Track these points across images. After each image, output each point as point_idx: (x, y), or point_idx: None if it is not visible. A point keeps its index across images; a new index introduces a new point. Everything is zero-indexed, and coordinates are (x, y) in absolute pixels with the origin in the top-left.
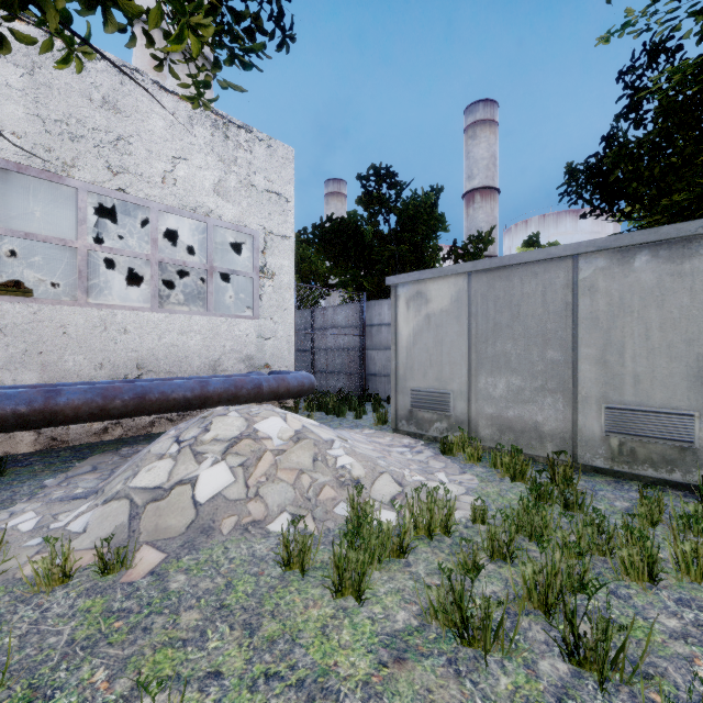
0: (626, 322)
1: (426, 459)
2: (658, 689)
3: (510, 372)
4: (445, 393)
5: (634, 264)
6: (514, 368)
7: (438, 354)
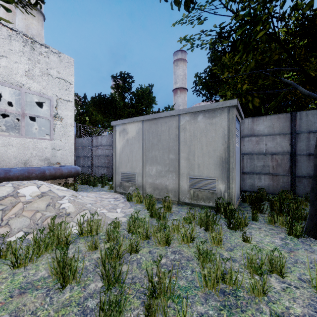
0: (195, 142)
1: (118, 203)
2: (133, 288)
3: (157, 164)
4: (134, 174)
5: (198, 119)
6: (158, 162)
7: (131, 156)
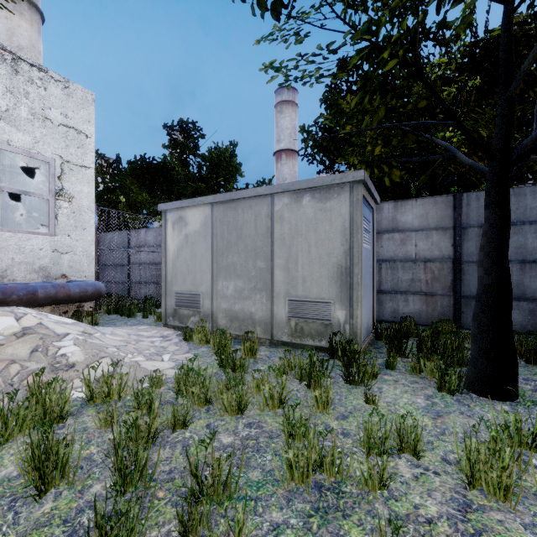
0: (299, 241)
1: (168, 345)
2: (169, 488)
3: (236, 277)
4: (197, 294)
5: (303, 202)
6: (239, 274)
7: (193, 264)
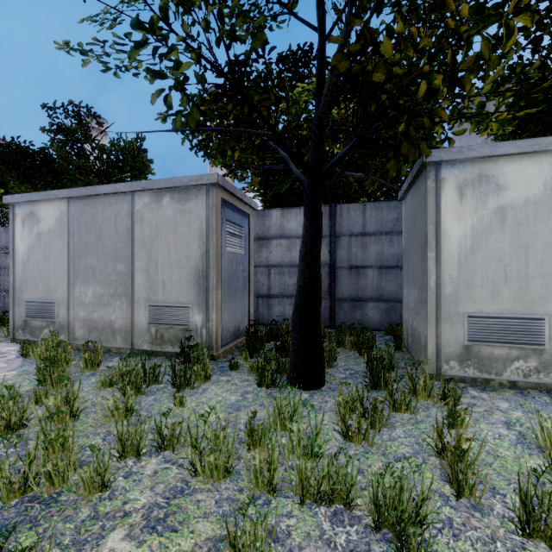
0: (159, 243)
1: None
2: None
3: (95, 282)
4: (51, 303)
5: (163, 202)
6: (98, 279)
7: (47, 268)
